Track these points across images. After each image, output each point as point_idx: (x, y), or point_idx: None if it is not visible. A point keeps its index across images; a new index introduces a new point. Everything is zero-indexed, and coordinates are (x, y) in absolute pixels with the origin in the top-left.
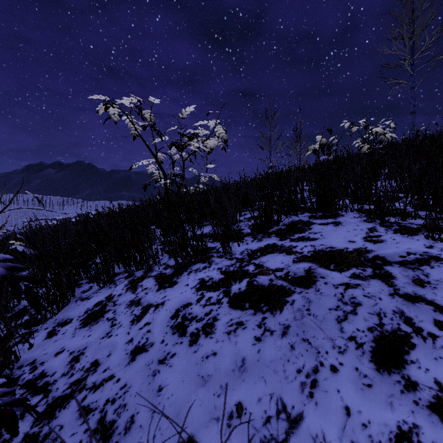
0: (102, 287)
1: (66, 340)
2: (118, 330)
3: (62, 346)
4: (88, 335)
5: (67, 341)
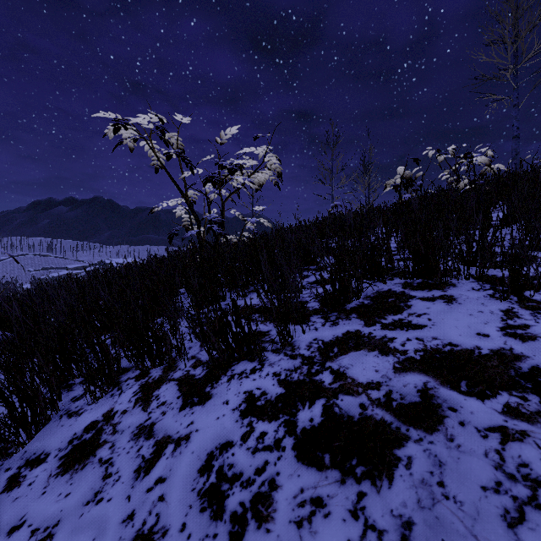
0: (99, 398)
1: (32, 499)
2: (114, 488)
3: (23, 513)
4: (66, 493)
5: (32, 503)
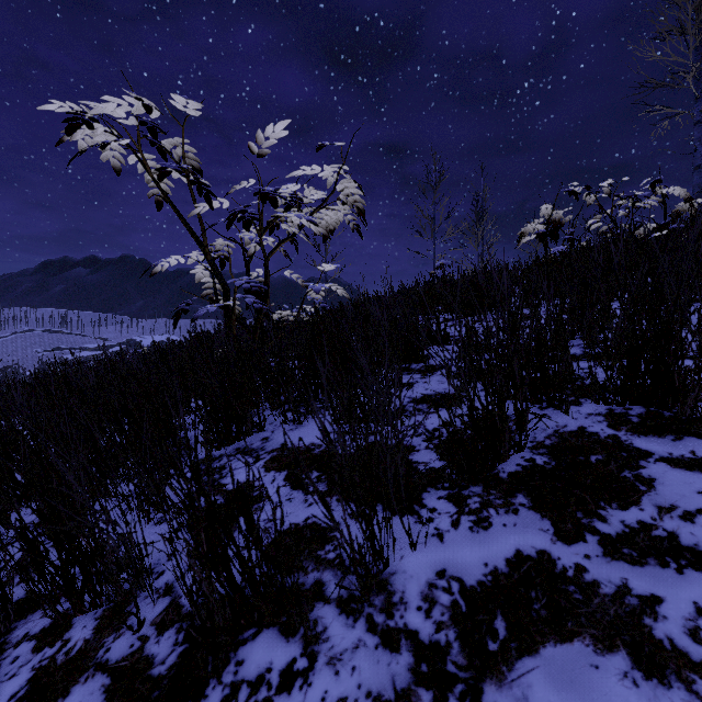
0: None
1: None
2: None
3: None
4: None
5: None
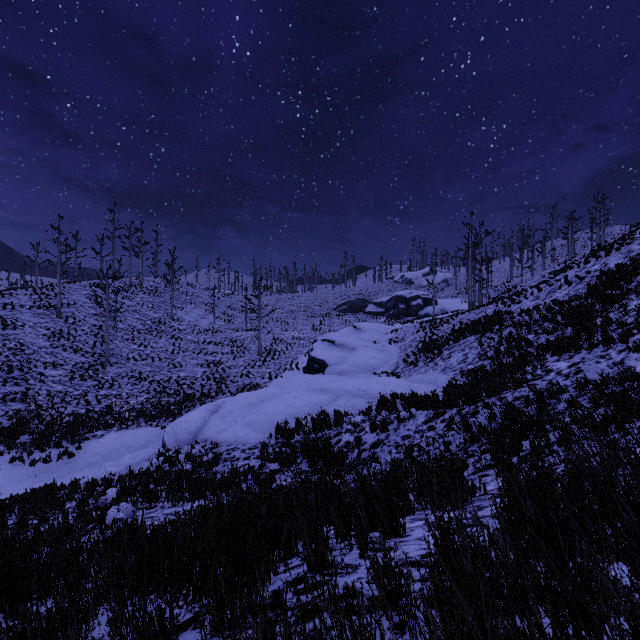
0: None
1: None
2: None
3: None
4: None
5: None
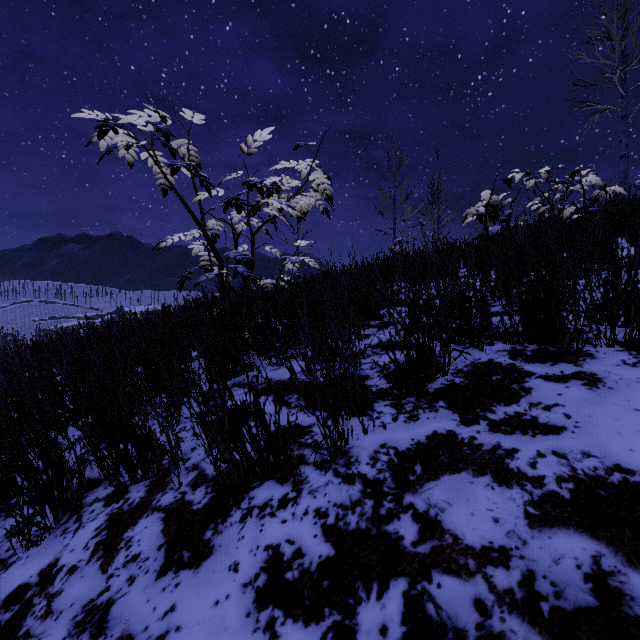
0: (38, 541)
1: None
2: None
3: None
4: None
5: None
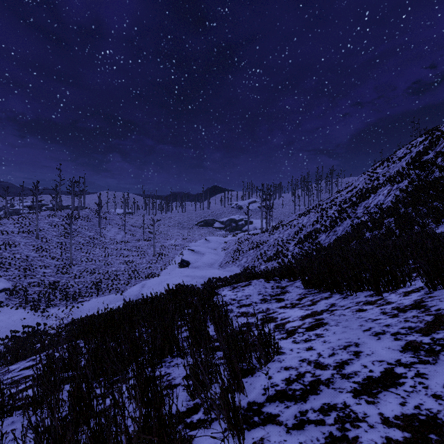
0: None
1: None
2: None
3: None
4: None
5: None
